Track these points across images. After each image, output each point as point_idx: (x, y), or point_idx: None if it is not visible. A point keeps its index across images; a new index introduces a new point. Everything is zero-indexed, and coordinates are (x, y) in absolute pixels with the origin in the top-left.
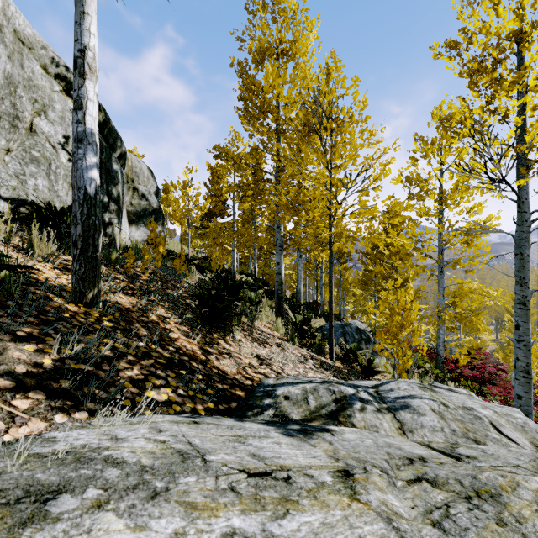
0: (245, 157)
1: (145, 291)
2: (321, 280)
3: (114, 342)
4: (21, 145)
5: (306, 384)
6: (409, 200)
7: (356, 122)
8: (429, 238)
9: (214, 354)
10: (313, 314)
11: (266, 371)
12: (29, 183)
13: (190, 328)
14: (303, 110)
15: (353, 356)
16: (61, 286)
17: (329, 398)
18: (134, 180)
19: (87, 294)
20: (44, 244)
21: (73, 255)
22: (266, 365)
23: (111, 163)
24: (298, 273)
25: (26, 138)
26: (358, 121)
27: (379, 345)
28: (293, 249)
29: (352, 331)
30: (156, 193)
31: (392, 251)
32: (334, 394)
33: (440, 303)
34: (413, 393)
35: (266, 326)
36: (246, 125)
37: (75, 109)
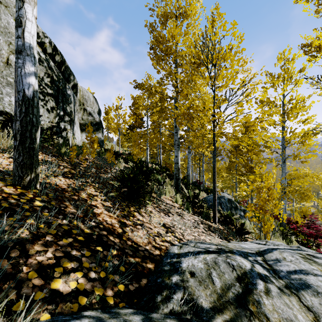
0: (154, 86)
1: (82, 175)
2: (203, 167)
3: (38, 222)
4: (0, 74)
5: (206, 255)
6: (275, 108)
7: (234, 52)
8: (276, 139)
9: (130, 226)
10: (198, 189)
11: (170, 239)
12: (5, 100)
13: (112, 203)
14: (195, 49)
15: (229, 220)
16: (9, 171)
17: (232, 276)
18: (84, 103)
19: (25, 178)
20: (4, 139)
21: (14, 146)
22: (171, 232)
23: (66, 89)
24: (188, 163)
25: (4, 69)
26: (236, 51)
27: (249, 214)
28: (185, 147)
29: (225, 201)
30: (99, 113)
31: (248, 149)
32: (234, 270)
33: (283, 182)
34: (302, 267)
35: (168, 199)
36: (155, 64)
37: (16, 27)
